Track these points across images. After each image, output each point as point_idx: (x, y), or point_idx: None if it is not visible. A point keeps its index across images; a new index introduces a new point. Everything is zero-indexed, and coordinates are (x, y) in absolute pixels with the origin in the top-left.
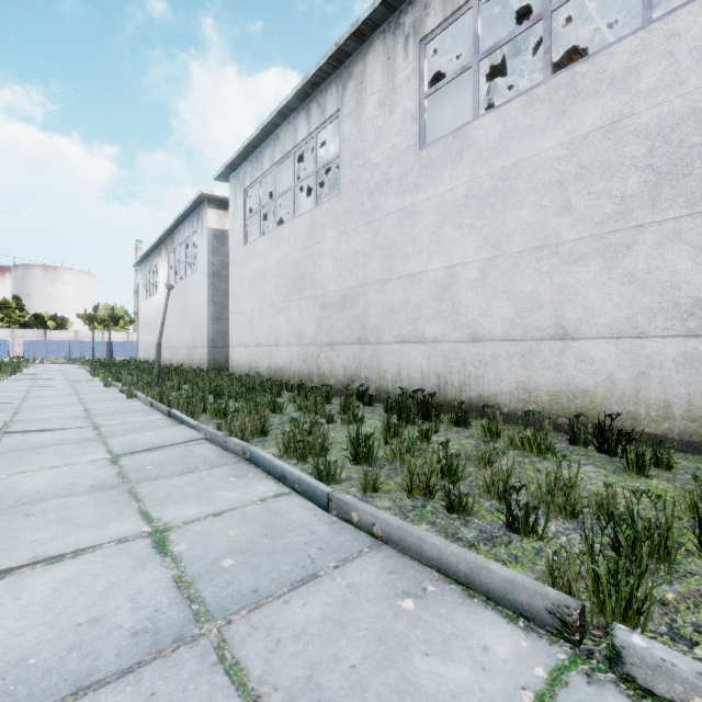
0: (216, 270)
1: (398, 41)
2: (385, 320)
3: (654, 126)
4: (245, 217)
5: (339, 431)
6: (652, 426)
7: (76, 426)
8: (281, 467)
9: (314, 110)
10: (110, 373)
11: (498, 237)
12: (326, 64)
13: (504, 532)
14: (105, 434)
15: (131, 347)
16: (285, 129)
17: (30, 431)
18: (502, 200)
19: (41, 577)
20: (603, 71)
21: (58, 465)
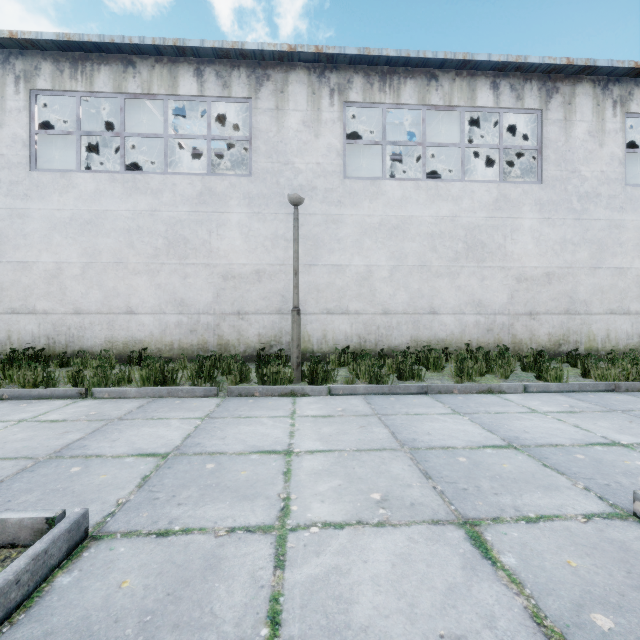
0: None
1: (9, 74)
2: None
3: (168, 220)
4: None
5: None
6: (167, 353)
7: None
8: None
9: None
10: None
11: (94, 251)
12: None
13: None
14: None
15: None
16: None
17: None
18: (97, 229)
19: None
20: (149, 184)
21: None
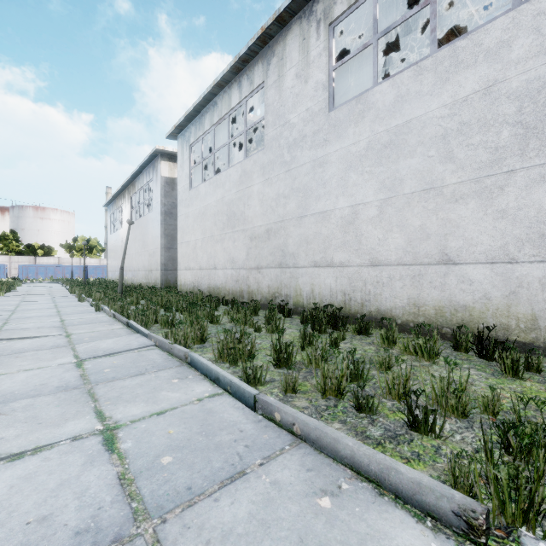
0: (168, 209)
1: (312, 25)
2: (301, 249)
3: (523, 89)
4: (190, 167)
5: (264, 339)
6: (521, 335)
7: (51, 334)
8: (215, 371)
9: (244, 81)
10: (83, 291)
11: (393, 181)
12: (254, 44)
13: (405, 430)
14: (74, 341)
15: (102, 270)
16: (222, 98)
17: (13, 339)
18: (396, 151)
19: (1, 474)
20: (480, 45)
21: (32, 368)
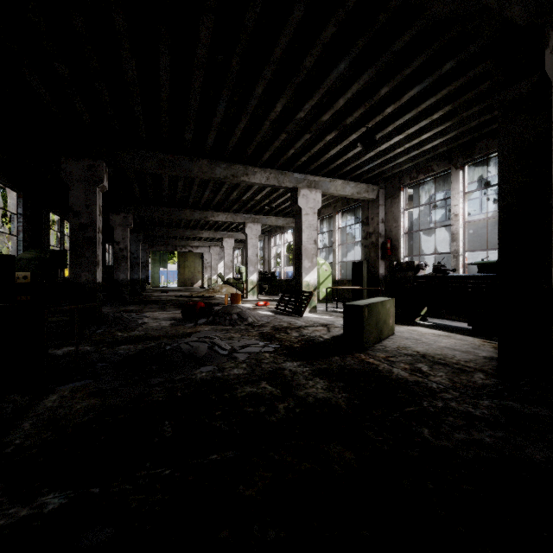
0: None
1: None
2: None
3: None
4: (429, 209)
5: None
6: None
7: None
8: None
9: None
10: None
11: None
12: None
13: None
14: None
15: None
16: (473, 169)
17: None
18: None
19: None
20: None
21: None
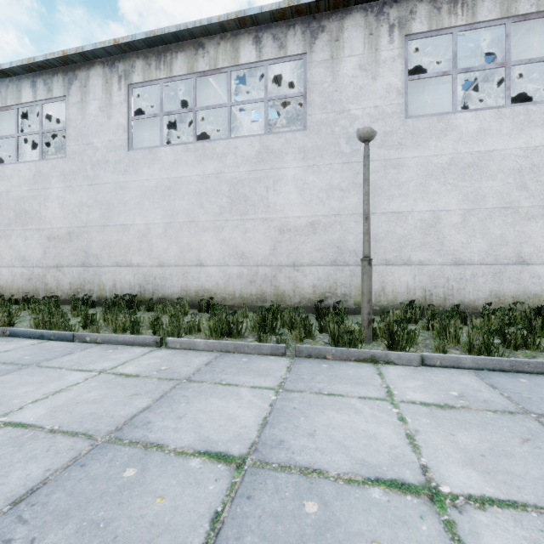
0: None
1: (114, 75)
2: (104, 252)
3: (231, 181)
4: None
5: (71, 320)
6: (230, 302)
7: None
8: (40, 332)
9: (40, 84)
10: None
11: (172, 212)
12: (53, 59)
13: (152, 336)
14: None
15: None
16: (7, 85)
17: None
18: (175, 194)
19: None
20: (215, 150)
21: None
